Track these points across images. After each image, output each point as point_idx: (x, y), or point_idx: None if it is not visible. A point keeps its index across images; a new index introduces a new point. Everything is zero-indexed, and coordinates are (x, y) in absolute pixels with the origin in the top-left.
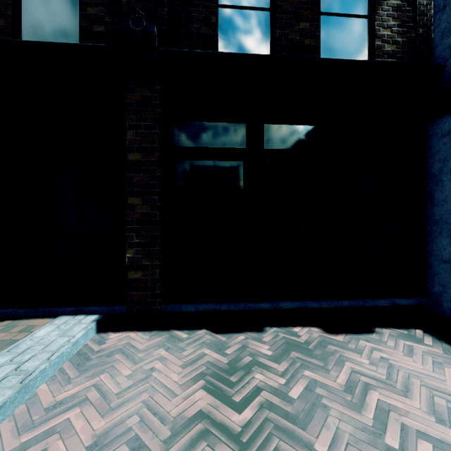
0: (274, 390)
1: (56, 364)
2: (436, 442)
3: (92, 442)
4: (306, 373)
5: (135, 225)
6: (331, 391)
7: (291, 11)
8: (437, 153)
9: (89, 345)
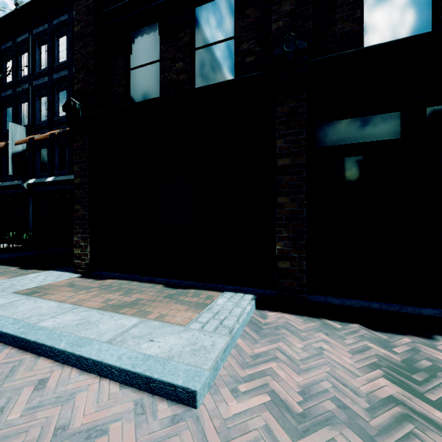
0: None
1: (242, 326)
2: None
3: (300, 390)
4: None
5: (284, 221)
6: None
7: None
8: None
9: (255, 318)
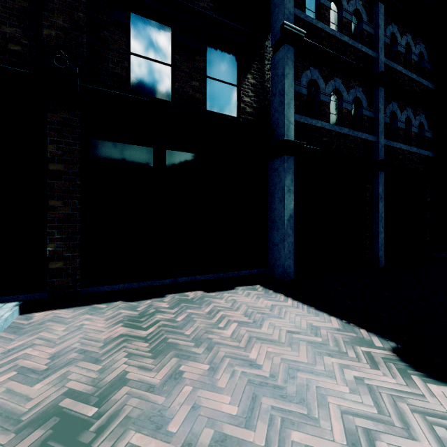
0: (168, 320)
1: None
2: (240, 322)
3: (50, 356)
4: (188, 311)
5: (56, 223)
6: (200, 315)
7: (186, 72)
8: (273, 180)
9: (17, 322)
